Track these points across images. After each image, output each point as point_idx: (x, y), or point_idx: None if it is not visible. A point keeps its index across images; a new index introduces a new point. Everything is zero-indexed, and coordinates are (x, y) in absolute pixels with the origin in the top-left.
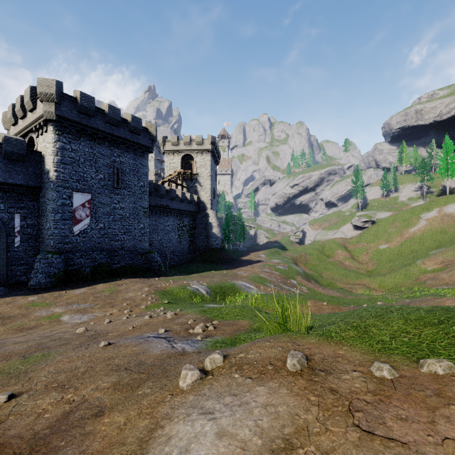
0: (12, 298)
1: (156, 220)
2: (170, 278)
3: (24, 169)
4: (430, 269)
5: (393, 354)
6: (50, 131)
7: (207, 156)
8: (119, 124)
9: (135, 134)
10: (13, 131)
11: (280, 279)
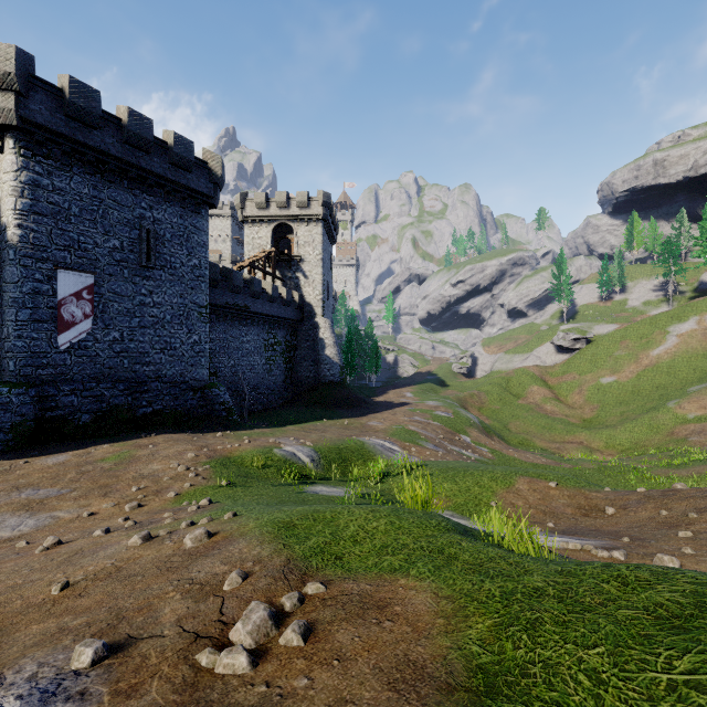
0: None
1: (225, 331)
2: (246, 433)
3: None
4: (693, 417)
5: None
6: (9, 150)
7: (317, 226)
8: (151, 148)
9: (182, 170)
10: None
11: (442, 433)
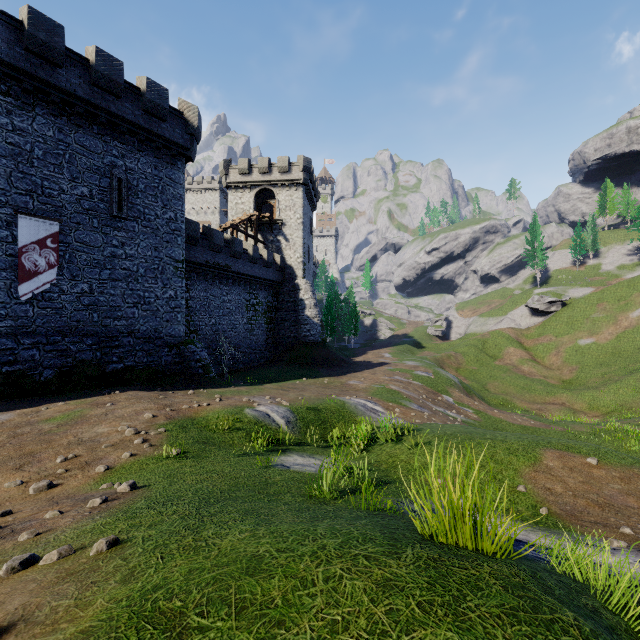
0: None
1: (206, 289)
2: (221, 390)
3: None
4: None
5: None
6: None
7: (298, 190)
8: (121, 92)
9: (156, 119)
10: None
11: (424, 393)
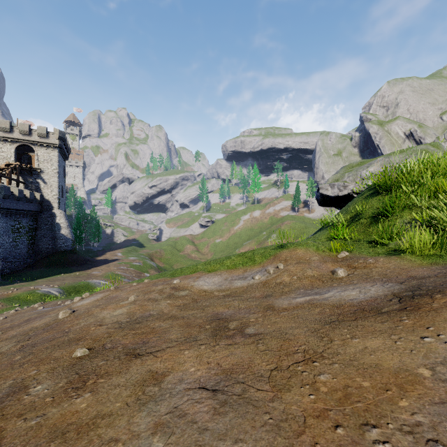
0: None
1: None
2: (10, 286)
3: None
4: None
5: (142, 282)
6: None
7: (54, 150)
8: None
9: None
10: None
11: (135, 273)
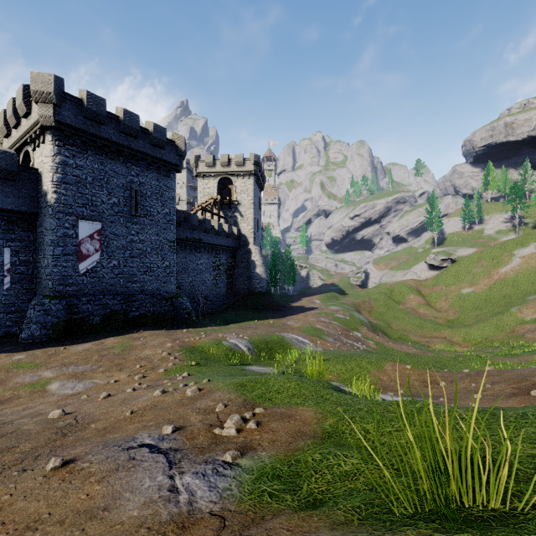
0: None
1: (185, 256)
2: (202, 329)
3: (15, 190)
4: (529, 319)
5: None
6: (48, 142)
7: (250, 179)
8: (138, 135)
9: (158, 148)
10: (6, 144)
11: (340, 330)
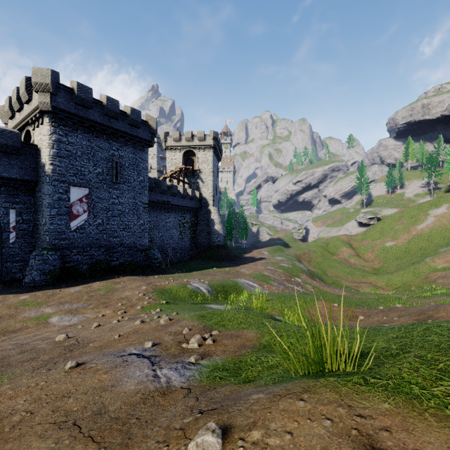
0: (3, 297)
1: (156, 216)
2: (171, 275)
3: (19, 163)
4: (440, 267)
5: None
6: (46, 123)
7: (209, 151)
8: (118, 117)
9: (134, 127)
10: (11, 124)
11: (284, 276)
